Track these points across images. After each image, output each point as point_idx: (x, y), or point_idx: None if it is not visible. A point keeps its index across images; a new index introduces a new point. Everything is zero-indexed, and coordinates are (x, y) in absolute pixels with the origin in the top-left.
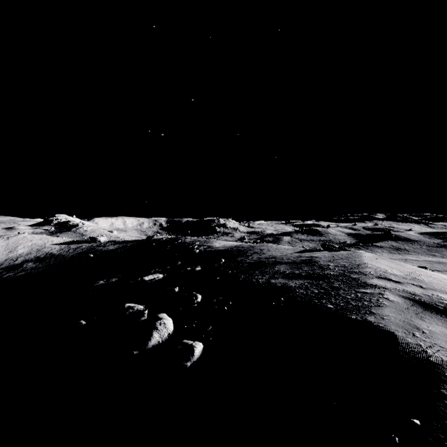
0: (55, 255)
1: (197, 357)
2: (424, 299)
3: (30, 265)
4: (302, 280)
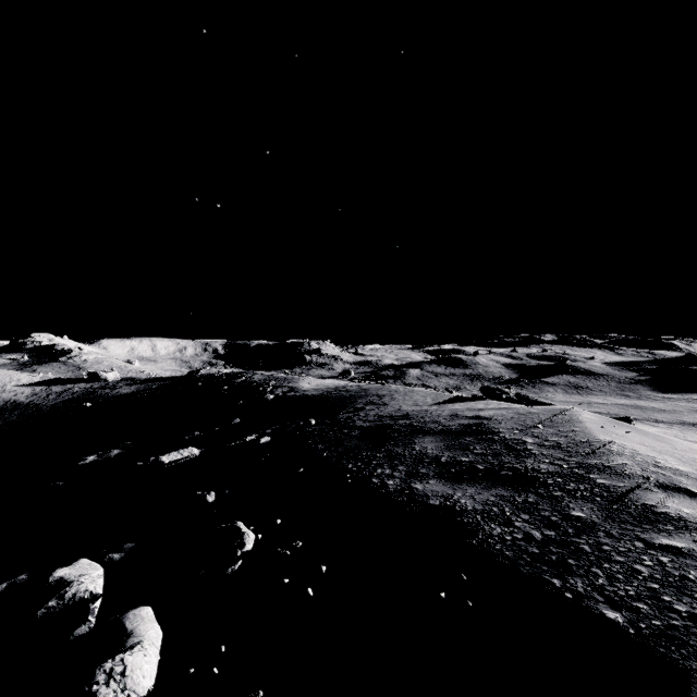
0: (22, 404)
1: None
2: None
3: None
4: (484, 487)
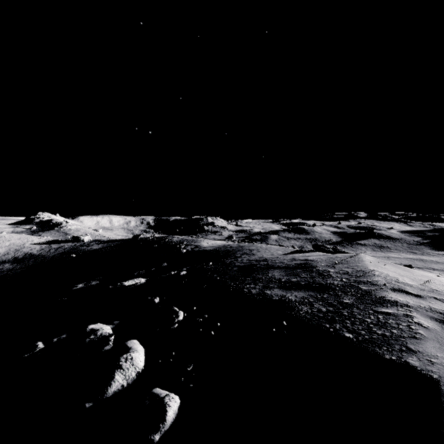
0: (35, 255)
1: (170, 422)
2: None
3: (7, 266)
4: (302, 292)
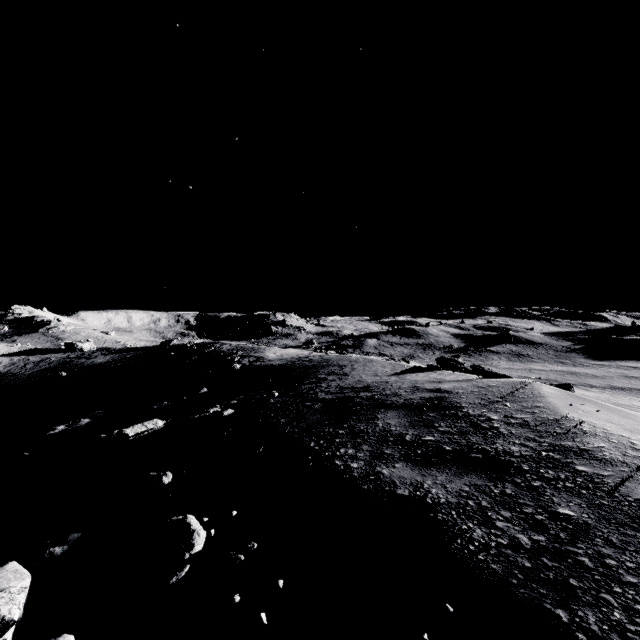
0: None
1: None
2: None
3: None
4: (455, 474)
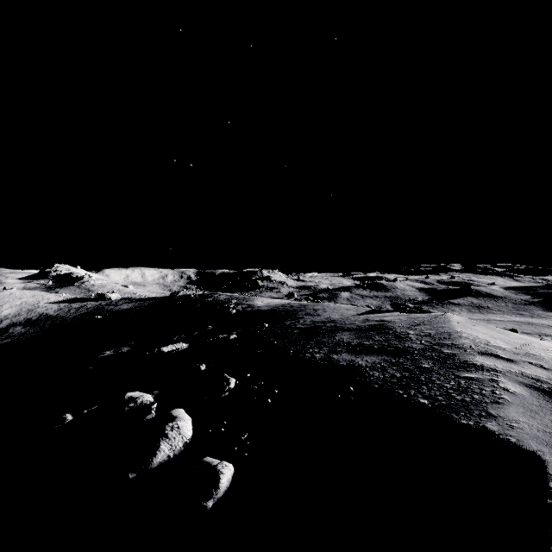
0: (52, 316)
1: (224, 490)
2: None
3: (18, 329)
4: (374, 356)
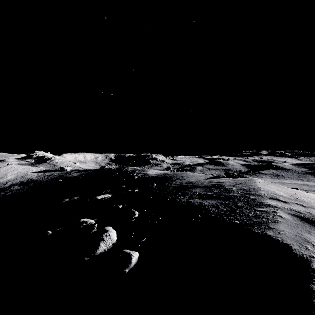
0: (34, 180)
1: (134, 264)
2: (307, 216)
3: (16, 187)
4: (213, 200)
